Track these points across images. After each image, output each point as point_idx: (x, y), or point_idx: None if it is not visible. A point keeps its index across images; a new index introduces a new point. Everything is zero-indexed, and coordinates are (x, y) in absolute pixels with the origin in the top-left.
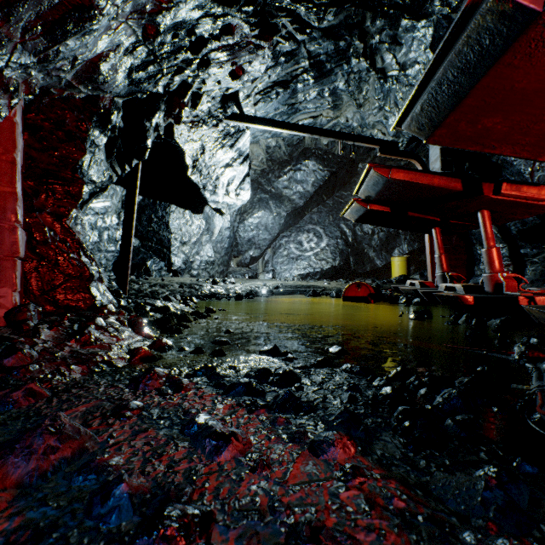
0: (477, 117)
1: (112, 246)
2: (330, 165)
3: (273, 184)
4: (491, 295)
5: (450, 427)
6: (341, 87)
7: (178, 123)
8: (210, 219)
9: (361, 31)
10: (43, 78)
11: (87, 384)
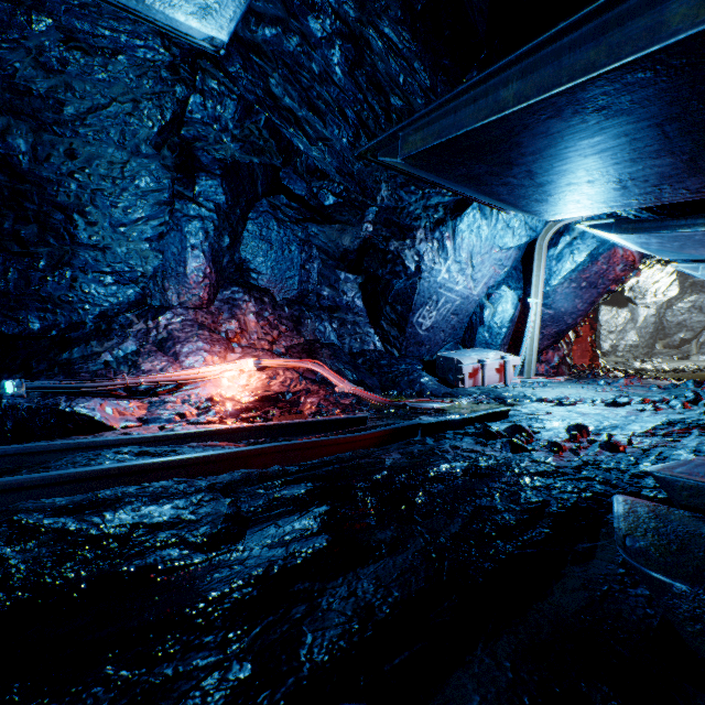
0: None
1: None
2: None
3: None
4: None
5: None
6: None
7: None
8: (634, 310)
9: None
10: None
11: None
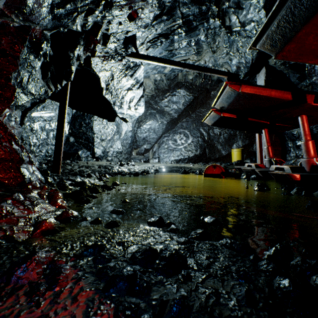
0: None
1: None
2: (194, 92)
3: (159, 104)
4: (312, 174)
5: None
6: (202, 39)
7: (93, 56)
8: (119, 125)
9: None
10: None
11: None
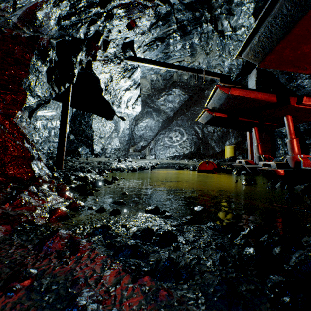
0: (299, 44)
1: (57, 139)
2: (189, 91)
3: (155, 103)
4: (295, 169)
5: None
6: (196, 42)
7: (94, 60)
8: (117, 123)
9: (209, 6)
10: None
11: (2, 245)
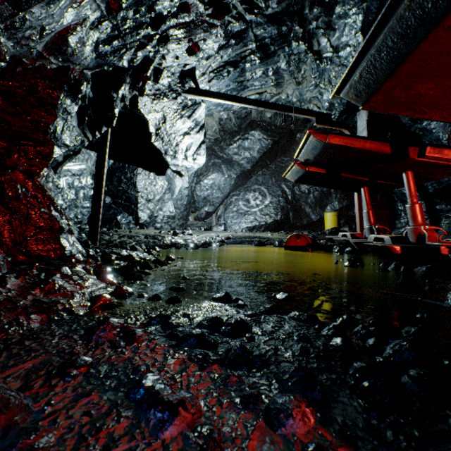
0: (411, 83)
1: (87, 203)
2: (273, 135)
3: (225, 151)
4: (416, 245)
5: (408, 384)
6: (282, 67)
7: (142, 95)
8: (172, 180)
9: (300, 18)
10: (14, 47)
11: (42, 335)
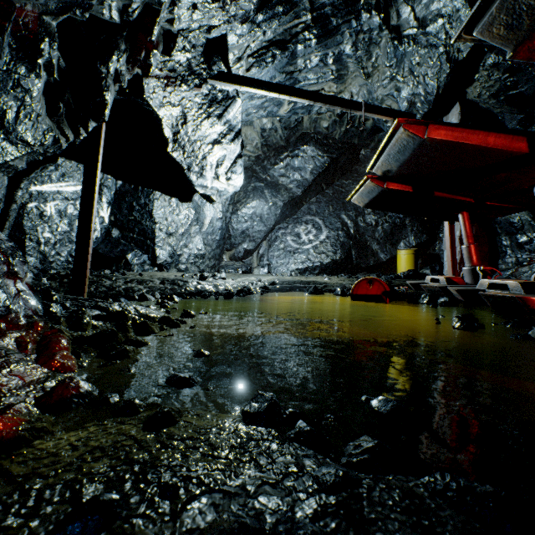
0: None
1: None
2: (331, 151)
3: (269, 172)
4: None
5: None
6: (347, 51)
7: (146, 74)
8: (200, 208)
9: None
10: None
11: None
